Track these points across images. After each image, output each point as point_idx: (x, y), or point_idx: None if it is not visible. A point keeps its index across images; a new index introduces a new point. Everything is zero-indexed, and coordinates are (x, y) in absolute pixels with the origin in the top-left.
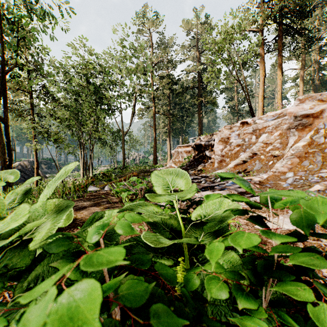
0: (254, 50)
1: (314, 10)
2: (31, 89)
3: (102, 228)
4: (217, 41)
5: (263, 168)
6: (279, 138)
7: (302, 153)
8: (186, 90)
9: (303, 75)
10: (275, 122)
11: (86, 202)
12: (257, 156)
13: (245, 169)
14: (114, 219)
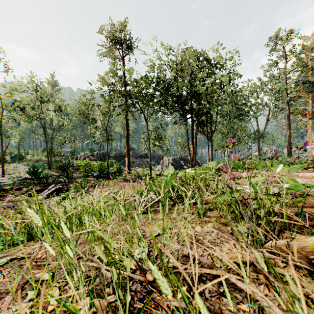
0: None
1: None
2: None
3: None
4: None
5: None
6: None
7: None
8: None
9: None
10: None
11: None
12: None
13: None
14: None
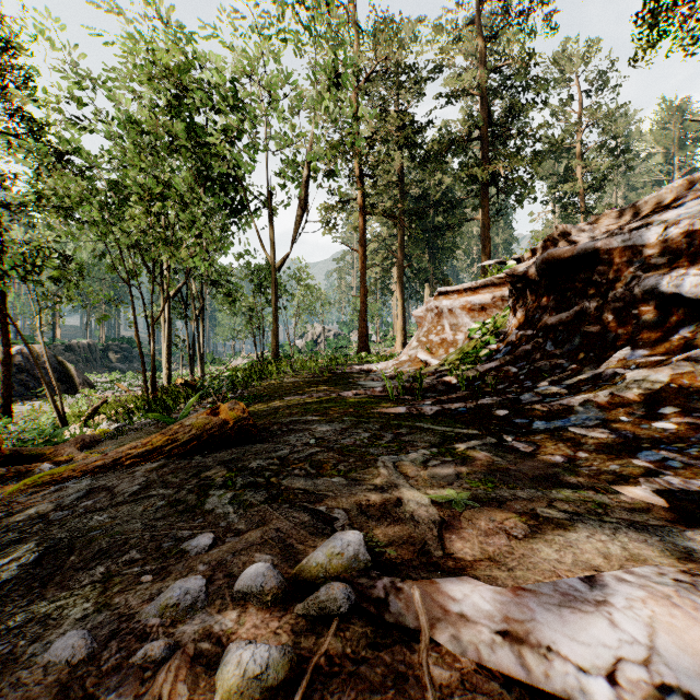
0: None
1: None
2: None
3: None
4: None
5: None
6: None
7: None
8: (448, 147)
9: None
10: None
11: None
12: None
13: None
14: None
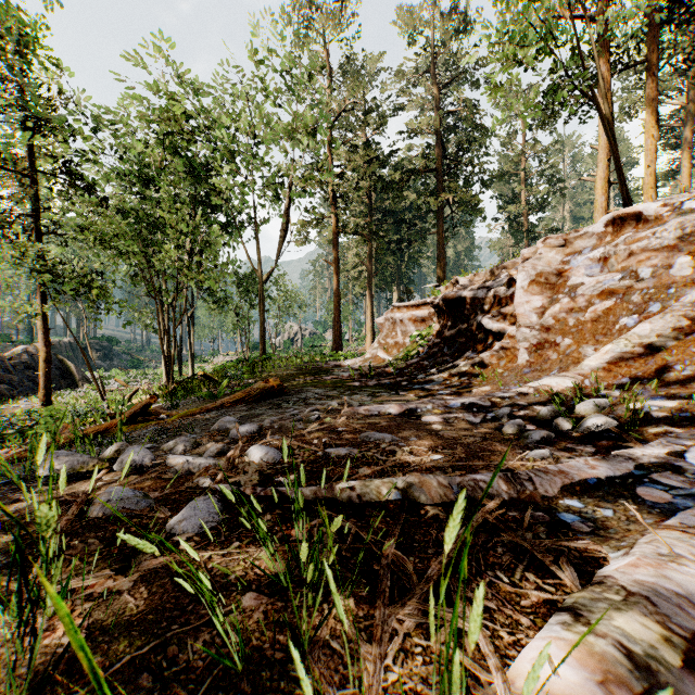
0: None
1: None
2: (33, 167)
3: None
4: None
5: None
6: None
7: None
8: (409, 177)
9: (689, 138)
10: None
11: None
12: None
13: (665, 376)
14: None
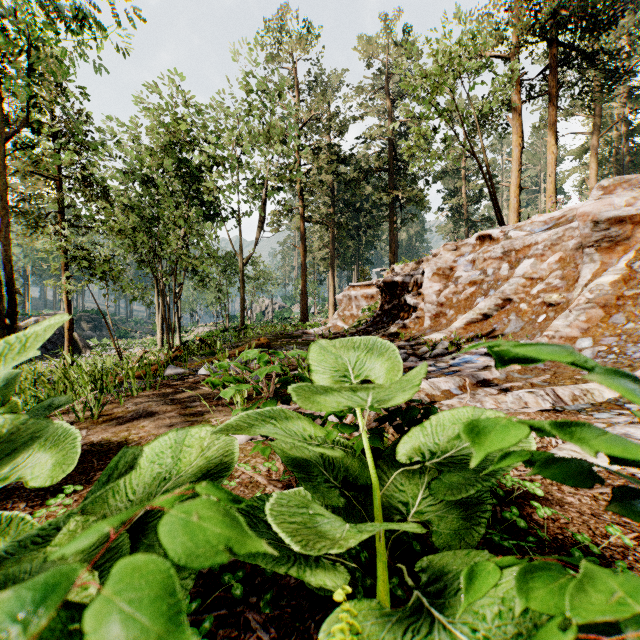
0: (504, 90)
1: (621, 16)
2: (59, 173)
3: (21, 622)
4: (431, 71)
5: (527, 330)
6: (558, 267)
7: (611, 298)
8: (365, 176)
9: (596, 145)
10: (549, 236)
11: (155, 401)
12: (512, 305)
13: (488, 331)
14: (195, 459)
